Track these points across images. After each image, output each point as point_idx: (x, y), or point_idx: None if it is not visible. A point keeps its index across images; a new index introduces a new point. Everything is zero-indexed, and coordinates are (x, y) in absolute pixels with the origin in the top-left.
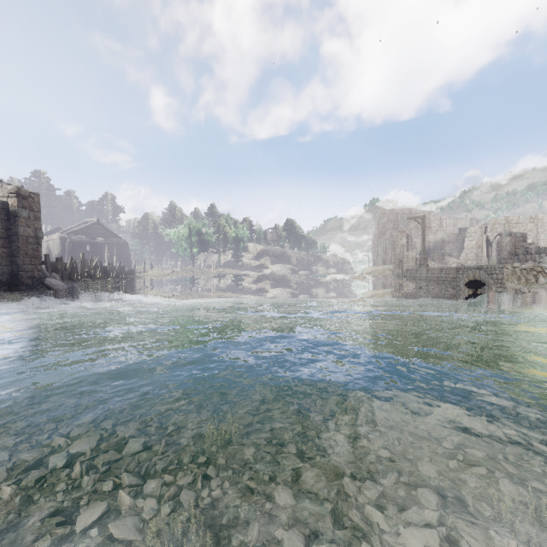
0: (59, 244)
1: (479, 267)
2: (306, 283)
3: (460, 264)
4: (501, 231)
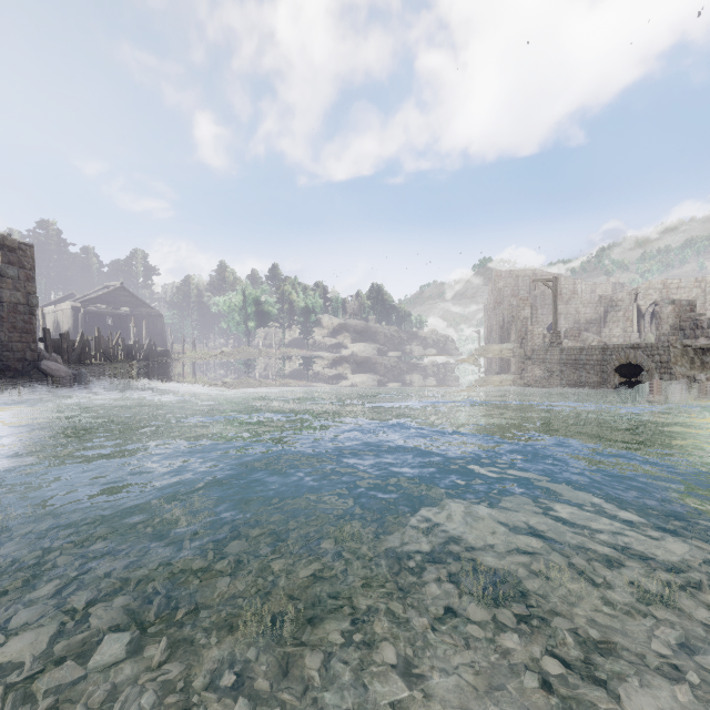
0: (70, 315)
1: (635, 345)
2: (398, 367)
3: (602, 342)
4: (656, 298)
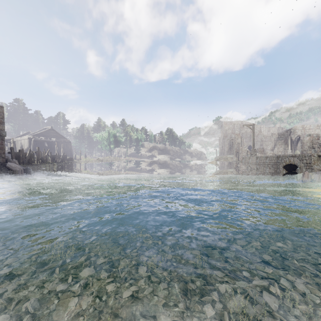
0: (27, 142)
1: (293, 155)
2: (179, 166)
3: (274, 154)
4: (299, 134)
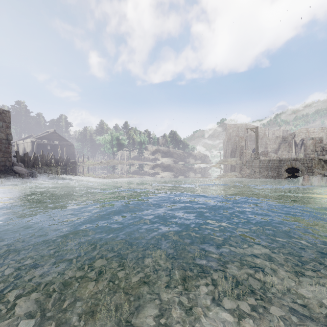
0: (30, 145)
1: (295, 159)
2: (183, 169)
3: (278, 157)
4: (303, 137)
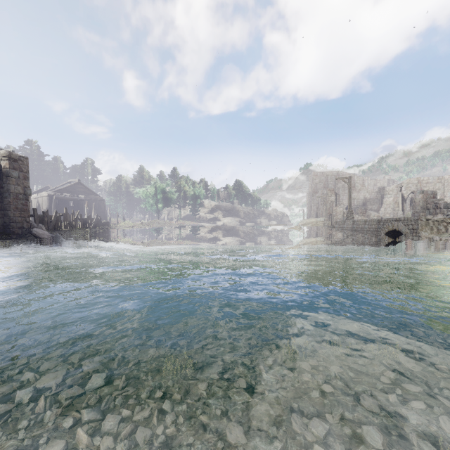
0: (47, 200)
1: (398, 219)
2: (252, 232)
3: (379, 217)
4: (414, 189)
